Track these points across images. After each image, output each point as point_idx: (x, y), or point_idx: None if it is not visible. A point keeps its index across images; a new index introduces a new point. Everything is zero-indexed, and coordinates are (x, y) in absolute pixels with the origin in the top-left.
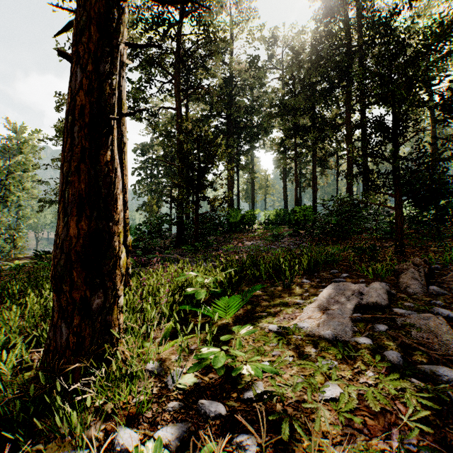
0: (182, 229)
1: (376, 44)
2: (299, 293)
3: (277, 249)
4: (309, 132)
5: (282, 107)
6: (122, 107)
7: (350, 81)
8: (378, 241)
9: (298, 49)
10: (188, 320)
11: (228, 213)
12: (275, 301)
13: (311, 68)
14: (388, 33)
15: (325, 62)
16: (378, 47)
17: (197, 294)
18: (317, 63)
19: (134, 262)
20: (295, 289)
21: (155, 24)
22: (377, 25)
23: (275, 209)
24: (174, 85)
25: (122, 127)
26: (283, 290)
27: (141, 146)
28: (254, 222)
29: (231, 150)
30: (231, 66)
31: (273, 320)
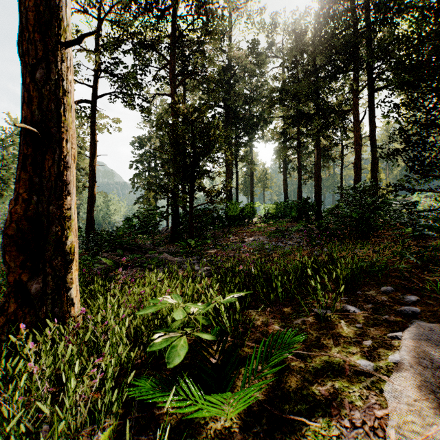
0: (178, 223)
1: (388, 22)
2: (352, 337)
3: (286, 247)
4: (313, 119)
5: (283, 94)
6: (58, 32)
7: (359, 63)
8: (414, 238)
9: (301, 31)
10: (151, 408)
11: (226, 206)
12: (315, 359)
13: (316, 49)
14: (402, 9)
15: (330, 44)
16: (388, 26)
17: (170, 354)
18: (322, 44)
19: (112, 264)
20: (340, 325)
21: (148, 3)
22: (389, 1)
23: (275, 202)
24: (169, 70)
25: (58, 63)
26: (319, 327)
27: (139, 139)
28: (254, 216)
29: (229, 141)
30: (230, 52)
31: (329, 429)
